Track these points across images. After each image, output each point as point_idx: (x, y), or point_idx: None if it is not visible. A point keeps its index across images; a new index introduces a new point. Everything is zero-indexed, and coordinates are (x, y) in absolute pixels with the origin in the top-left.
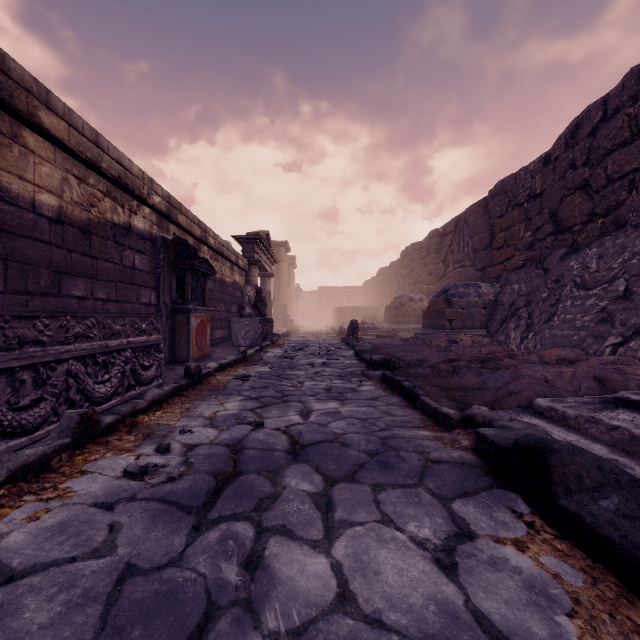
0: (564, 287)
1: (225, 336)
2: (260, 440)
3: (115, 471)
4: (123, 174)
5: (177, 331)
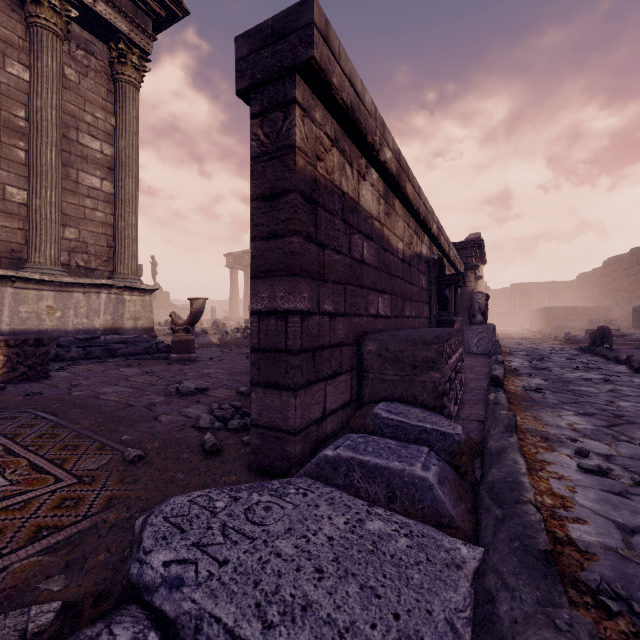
0: None
1: None
2: None
3: (569, 465)
4: (425, 213)
5: None
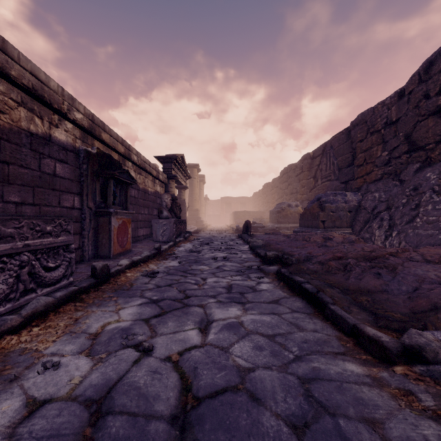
0: (423, 194)
1: (148, 233)
2: (138, 388)
3: None
4: (38, 86)
5: (100, 231)
